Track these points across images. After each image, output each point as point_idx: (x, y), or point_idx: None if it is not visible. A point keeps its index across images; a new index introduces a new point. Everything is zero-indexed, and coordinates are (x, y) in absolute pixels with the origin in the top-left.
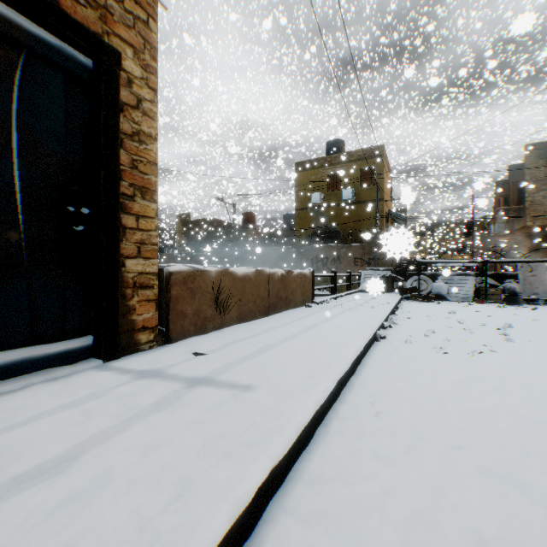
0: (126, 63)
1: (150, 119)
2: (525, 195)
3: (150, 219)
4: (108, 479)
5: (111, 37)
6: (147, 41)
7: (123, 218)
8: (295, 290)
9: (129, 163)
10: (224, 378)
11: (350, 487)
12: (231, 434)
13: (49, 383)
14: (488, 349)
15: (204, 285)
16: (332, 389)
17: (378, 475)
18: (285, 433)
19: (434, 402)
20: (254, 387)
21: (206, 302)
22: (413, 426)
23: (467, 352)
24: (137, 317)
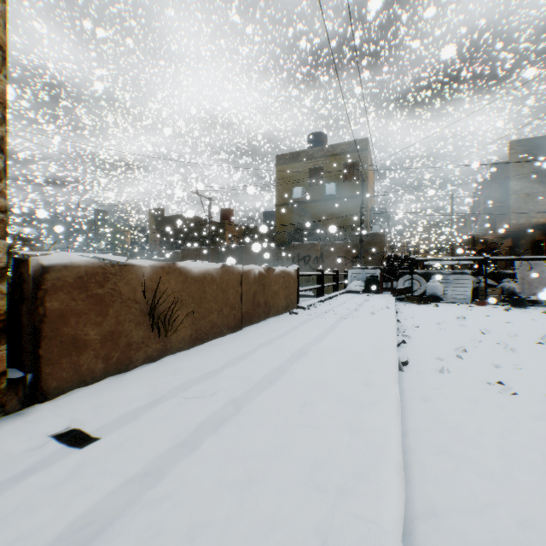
0: None
1: None
2: (509, 192)
3: None
4: None
5: None
6: None
7: None
8: (277, 292)
9: None
10: None
11: None
12: None
13: None
14: None
15: (128, 290)
16: None
17: None
18: None
19: None
20: None
21: (132, 317)
22: None
23: (542, 391)
24: None
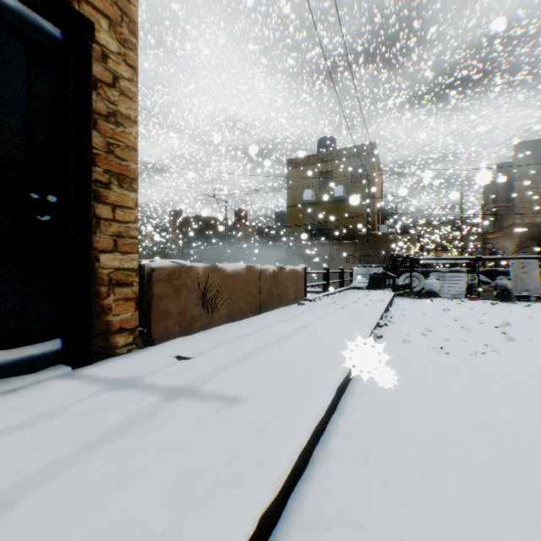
0: (101, 36)
1: (129, 99)
2: (514, 193)
3: (129, 209)
4: (43, 540)
5: (83, 4)
6: (125, 13)
7: (97, 208)
8: (287, 287)
9: (104, 147)
10: (208, 388)
11: (358, 533)
12: (210, 466)
13: (3, 396)
14: (491, 350)
15: (191, 283)
16: (330, 400)
17: (390, 514)
18: (277, 463)
19: (443, 412)
20: (241, 399)
21: (192, 300)
22: (424, 443)
23: (469, 353)
24: (113, 318)
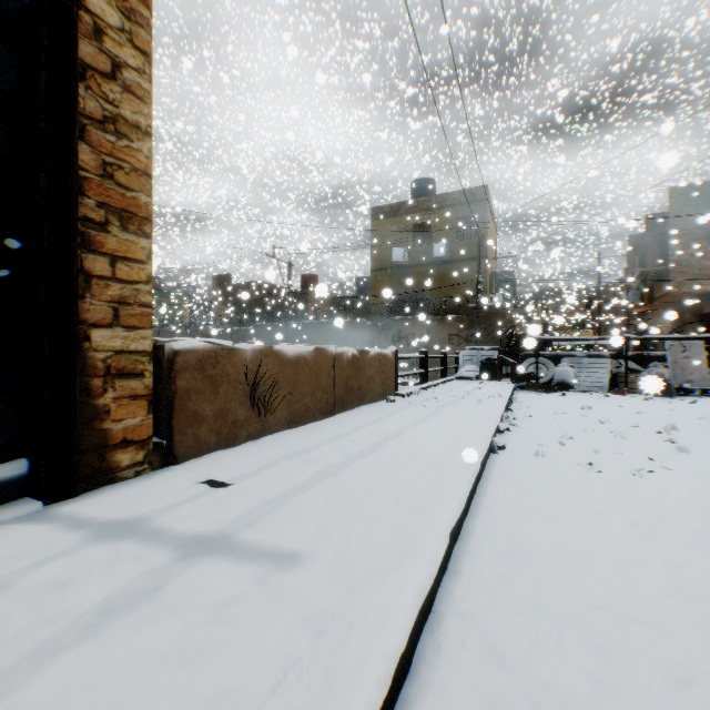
0: None
1: (138, 100)
2: (668, 253)
3: (138, 263)
4: None
5: None
6: None
7: (87, 259)
8: (372, 377)
9: (98, 168)
10: (251, 536)
11: None
12: (242, 699)
13: None
14: (659, 466)
15: (234, 372)
16: (441, 556)
17: None
18: (359, 689)
19: (611, 569)
20: (302, 557)
21: (236, 397)
22: (590, 626)
23: (629, 471)
24: (113, 425)
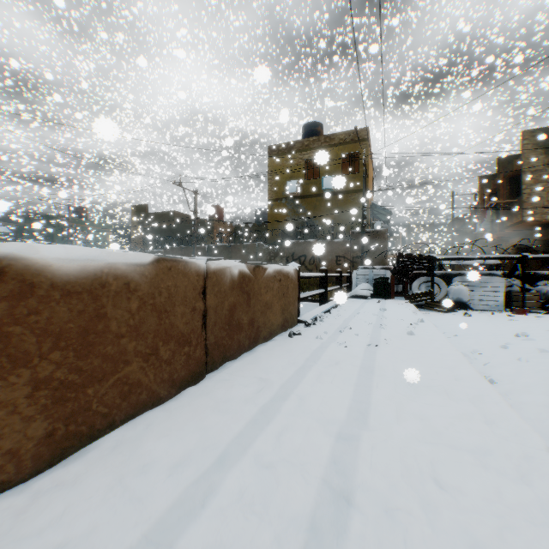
0: None
1: None
2: (522, 187)
3: None
4: None
5: None
6: None
7: None
8: (269, 304)
9: None
10: None
11: None
12: None
13: None
14: None
15: None
16: None
17: None
18: None
19: None
20: None
21: None
22: None
23: None
24: None
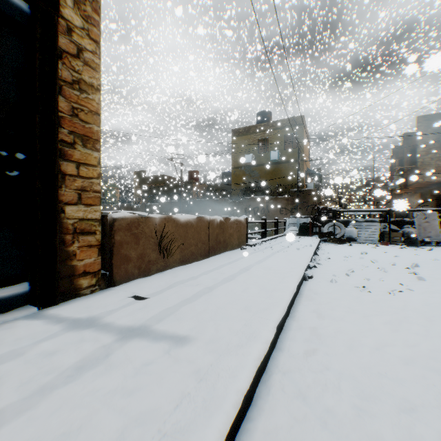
0: (66, 11)
1: (92, 69)
2: (416, 157)
3: (92, 167)
4: None
5: None
6: None
7: (63, 165)
8: (232, 234)
9: (69, 111)
10: (160, 327)
11: None
12: (157, 413)
13: None
14: (406, 288)
15: (148, 231)
16: (271, 339)
17: None
18: (222, 409)
19: (372, 348)
20: (190, 339)
21: (150, 246)
22: (357, 379)
23: (387, 291)
24: (78, 262)
